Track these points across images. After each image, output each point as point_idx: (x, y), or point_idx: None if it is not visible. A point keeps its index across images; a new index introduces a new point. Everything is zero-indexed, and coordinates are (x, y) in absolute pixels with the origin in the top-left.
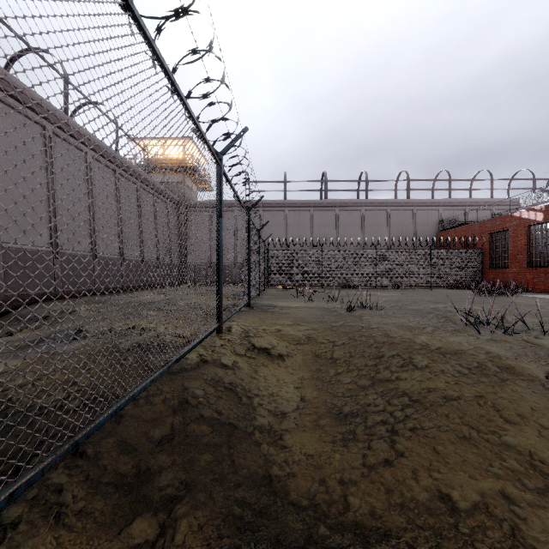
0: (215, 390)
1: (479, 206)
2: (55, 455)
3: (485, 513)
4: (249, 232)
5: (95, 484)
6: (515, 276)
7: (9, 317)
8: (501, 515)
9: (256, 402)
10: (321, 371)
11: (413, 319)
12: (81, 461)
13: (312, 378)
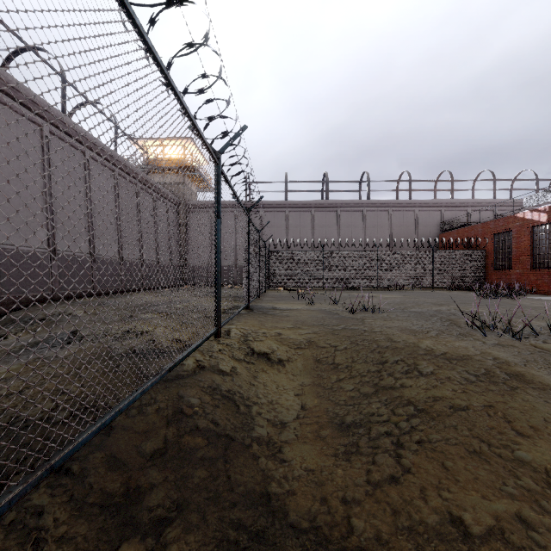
0: (212, 399)
1: (482, 206)
2: (25, 483)
3: (502, 540)
4: (249, 233)
5: (79, 505)
6: (518, 278)
7: (5, 320)
8: (519, 542)
9: (254, 411)
10: (322, 377)
11: (417, 322)
12: (65, 479)
13: (313, 385)
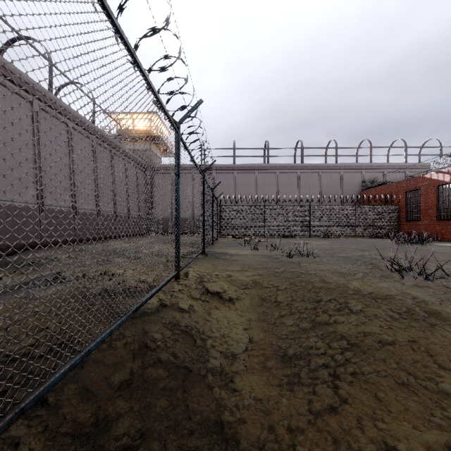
0: (172, 334)
1: (396, 169)
2: None
3: None
4: (204, 191)
5: (53, 435)
6: (426, 228)
7: (0, 263)
8: None
9: (209, 344)
10: (266, 313)
11: (345, 266)
12: (41, 410)
13: (259, 320)
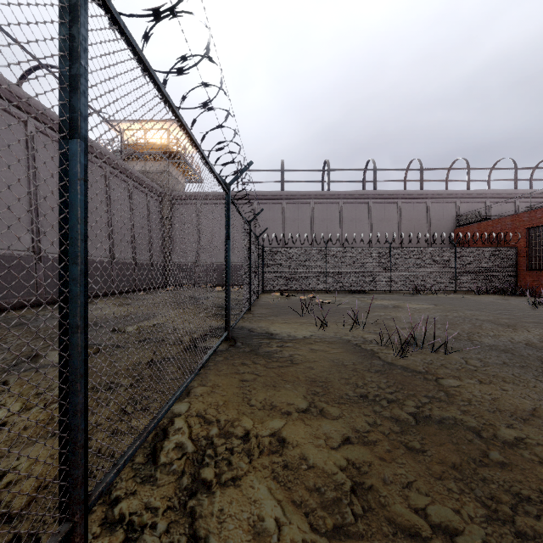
0: None
1: (502, 198)
2: None
3: None
4: (228, 221)
5: None
6: None
7: None
8: None
9: None
10: None
11: None
12: None
13: None
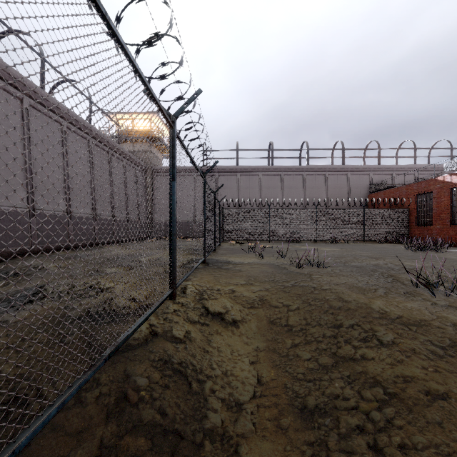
0: (162, 376)
1: (404, 171)
2: None
3: None
4: (205, 195)
5: None
6: (438, 232)
7: None
8: None
9: (207, 389)
10: (277, 340)
11: (361, 278)
12: None
13: (268, 350)
